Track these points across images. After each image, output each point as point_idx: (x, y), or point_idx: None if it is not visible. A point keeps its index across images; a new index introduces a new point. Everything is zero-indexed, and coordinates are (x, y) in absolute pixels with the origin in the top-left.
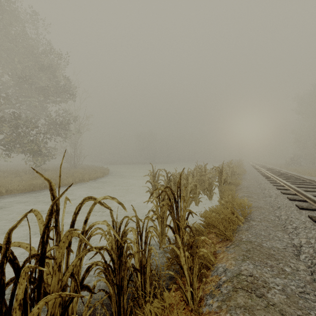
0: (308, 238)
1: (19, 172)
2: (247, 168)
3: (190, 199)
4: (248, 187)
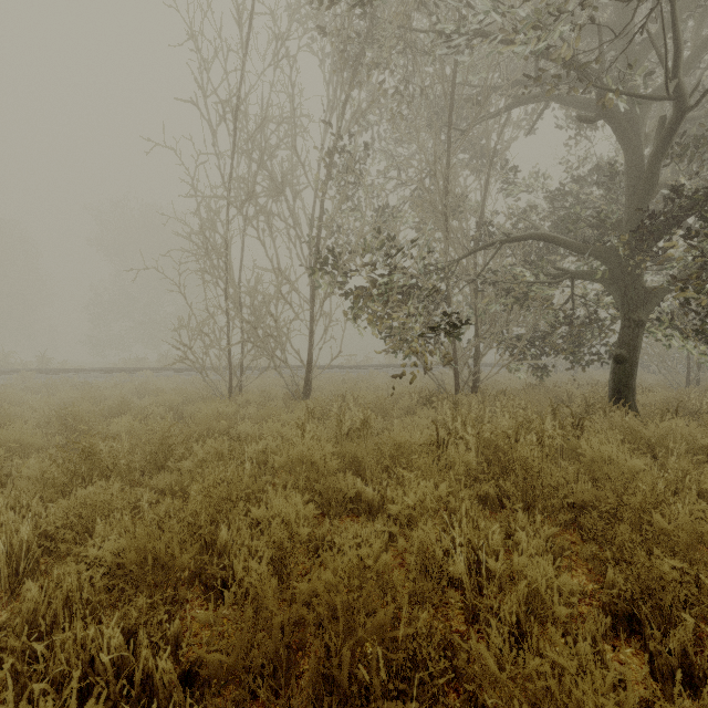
0: None
1: None
2: None
3: None
4: None
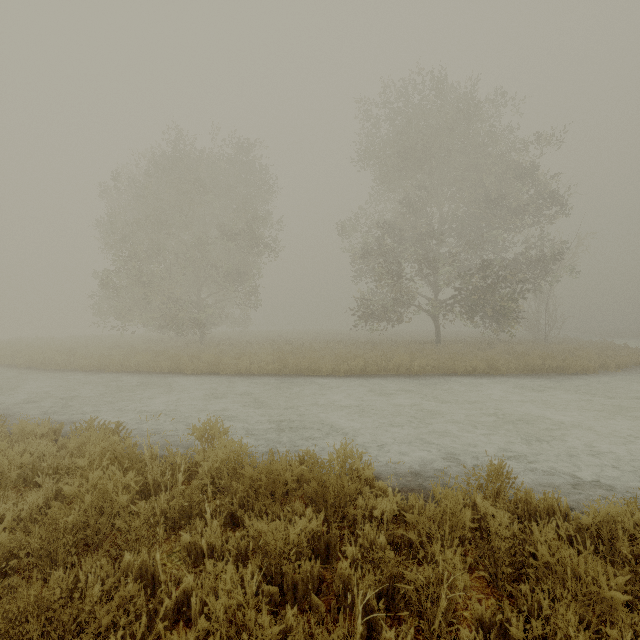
0: None
1: (475, 343)
2: None
3: None
4: None
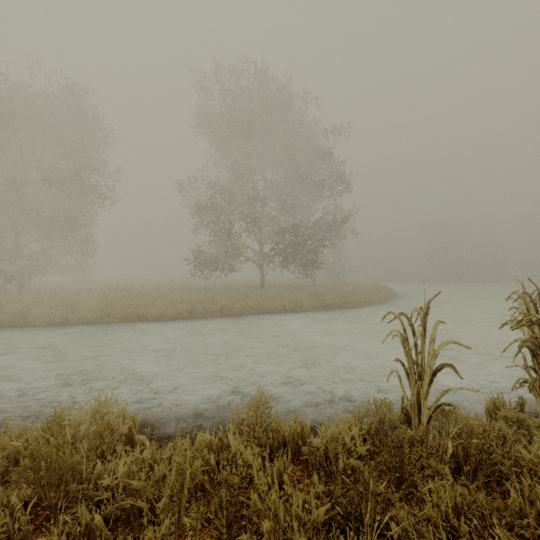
0: None
1: (290, 287)
2: None
3: None
4: None
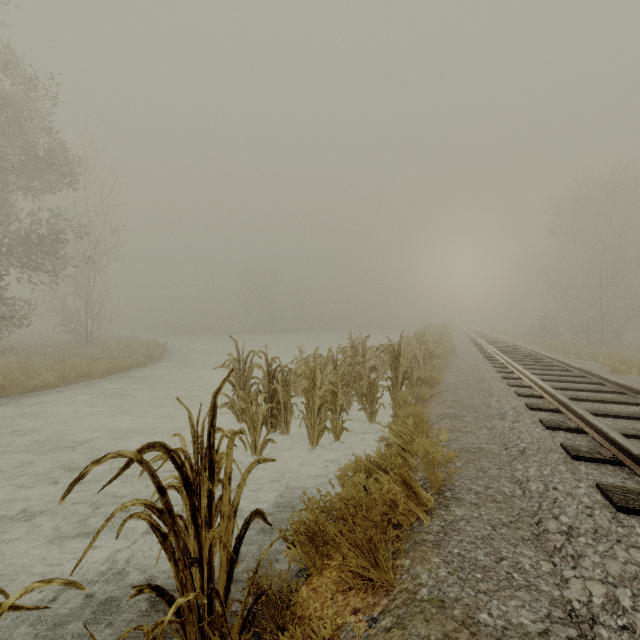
0: (611, 585)
1: None
2: (459, 342)
3: (320, 425)
4: (456, 390)
